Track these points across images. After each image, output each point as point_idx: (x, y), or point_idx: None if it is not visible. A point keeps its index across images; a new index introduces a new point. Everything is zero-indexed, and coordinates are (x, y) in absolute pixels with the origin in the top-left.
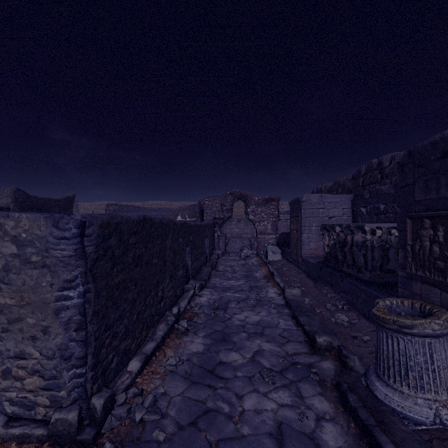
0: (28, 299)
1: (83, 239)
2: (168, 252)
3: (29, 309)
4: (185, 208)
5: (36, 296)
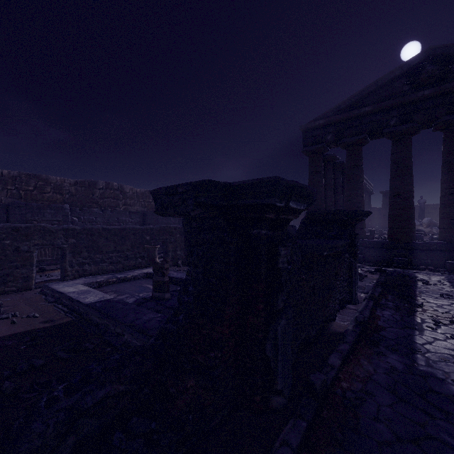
0: None
1: None
2: None
3: None
4: None
5: None
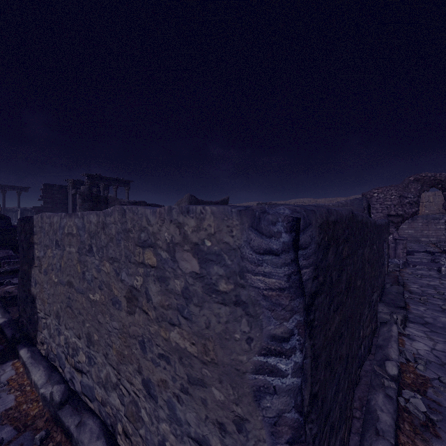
0: (213, 355)
1: (297, 254)
2: (366, 266)
3: (214, 371)
4: (345, 204)
5: (224, 353)
